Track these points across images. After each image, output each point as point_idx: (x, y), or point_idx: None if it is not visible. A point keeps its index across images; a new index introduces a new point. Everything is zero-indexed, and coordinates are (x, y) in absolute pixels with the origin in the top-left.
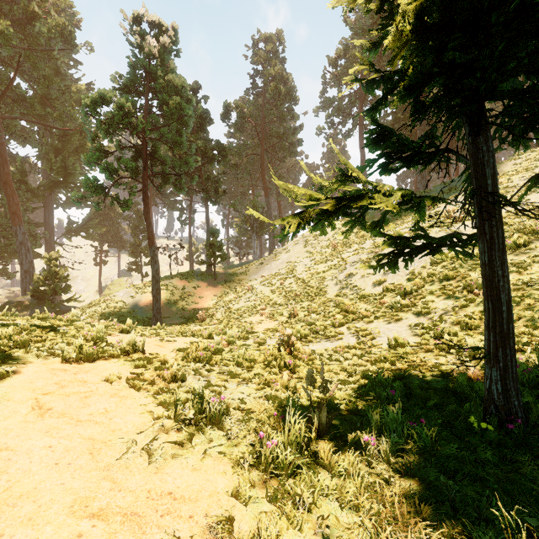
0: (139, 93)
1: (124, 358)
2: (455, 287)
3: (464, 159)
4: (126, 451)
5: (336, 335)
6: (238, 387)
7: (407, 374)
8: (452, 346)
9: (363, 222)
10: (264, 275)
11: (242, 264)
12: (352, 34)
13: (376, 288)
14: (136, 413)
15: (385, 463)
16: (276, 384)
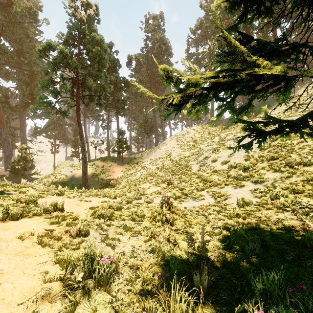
0: (74, 46)
1: (45, 215)
2: (279, 164)
3: None
4: None
5: (199, 196)
6: (130, 240)
7: (256, 227)
8: (287, 205)
9: (232, 106)
10: (152, 159)
11: (139, 152)
12: (204, 15)
13: (223, 165)
14: (30, 275)
15: None
16: (160, 237)
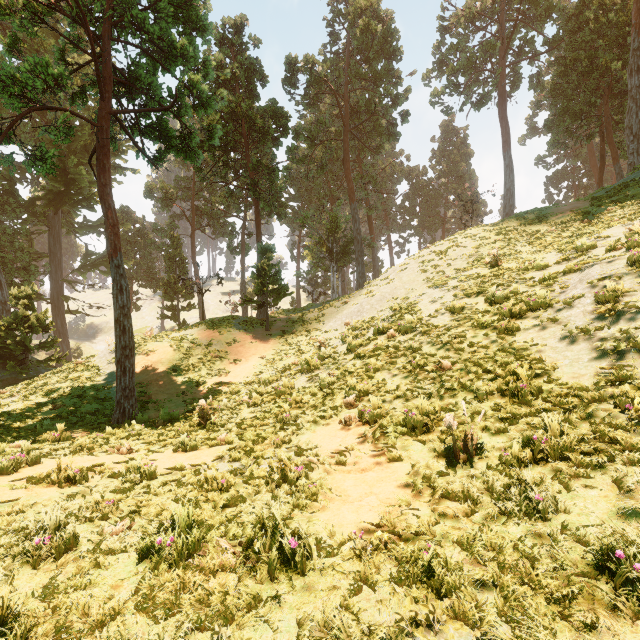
0: None
1: None
2: None
3: None
4: None
5: None
6: None
7: None
8: None
9: None
10: (350, 322)
11: (314, 307)
12: None
13: None
14: None
15: None
16: None
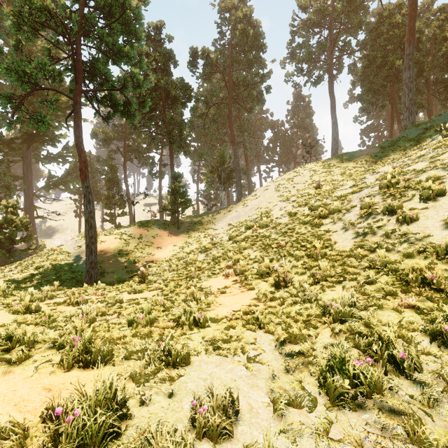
0: None
1: None
2: None
3: None
4: None
5: None
6: None
7: None
8: None
9: None
10: (232, 223)
11: (208, 214)
12: None
13: None
14: None
15: None
16: None
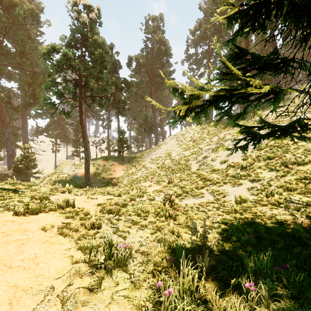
0: (77, 48)
1: (59, 211)
2: (275, 164)
3: (310, 63)
4: (42, 300)
5: (199, 194)
6: (138, 232)
7: (252, 221)
8: (281, 202)
9: (229, 114)
10: (152, 158)
11: (139, 152)
12: (203, 16)
13: (222, 165)
14: (59, 258)
15: (265, 307)
16: (165, 230)
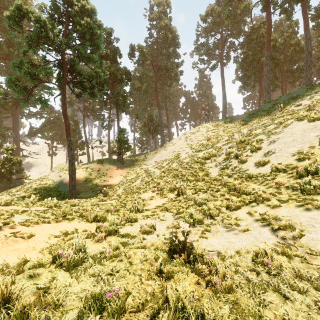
0: (62, 23)
1: None
2: None
3: None
4: None
5: (238, 223)
6: None
7: None
8: None
9: None
10: (157, 161)
11: (142, 154)
12: (216, 1)
13: (260, 168)
14: None
15: None
16: None
